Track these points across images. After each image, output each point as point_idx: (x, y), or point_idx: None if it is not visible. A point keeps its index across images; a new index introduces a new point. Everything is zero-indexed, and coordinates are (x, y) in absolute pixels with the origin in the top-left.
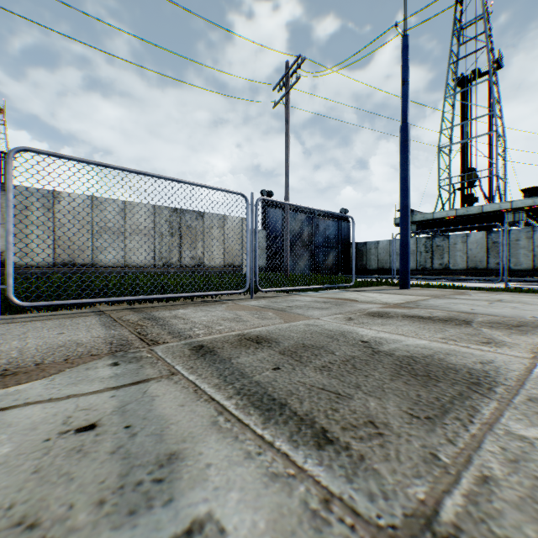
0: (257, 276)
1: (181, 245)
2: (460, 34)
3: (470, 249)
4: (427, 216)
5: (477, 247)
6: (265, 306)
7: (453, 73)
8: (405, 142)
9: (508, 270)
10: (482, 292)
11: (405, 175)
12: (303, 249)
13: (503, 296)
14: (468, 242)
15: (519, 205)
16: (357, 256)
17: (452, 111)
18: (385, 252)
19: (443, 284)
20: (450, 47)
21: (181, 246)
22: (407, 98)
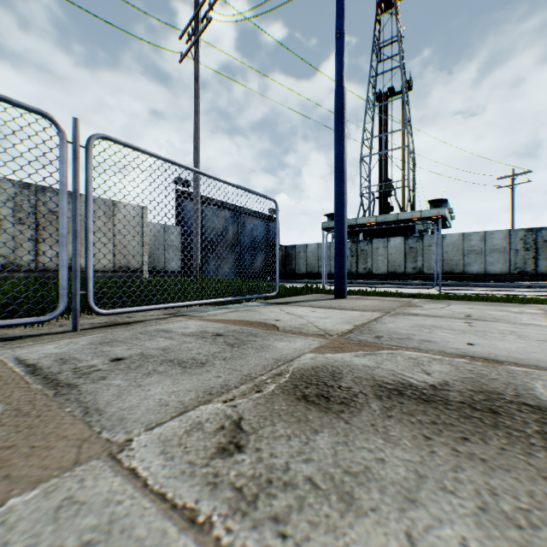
0: (90, 285)
1: (40, 239)
2: (379, 51)
3: (391, 254)
4: (352, 221)
5: (396, 252)
6: (52, 363)
7: (373, 88)
8: (341, 111)
9: (423, 274)
10: (427, 300)
11: (341, 153)
12: (228, 250)
13: (459, 307)
14: (389, 247)
15: (427, 215)
16: (286, 260)
17: (372, 124)
18: (314, 256)
19: (378, 290)
20: (371, 62)
21: (38, 240)
22: (343, 56)
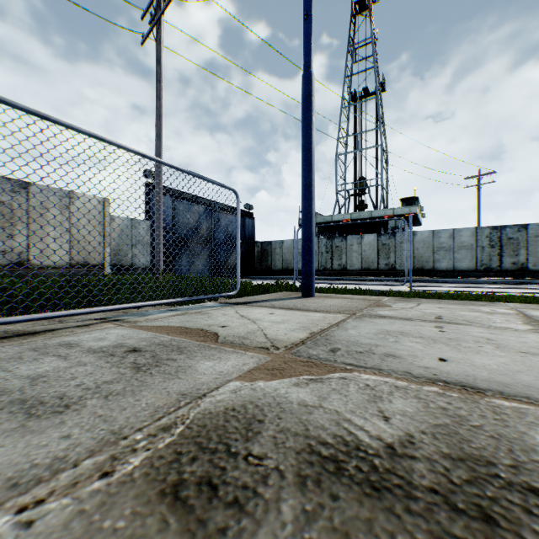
0: None
1: None
2: (354, 52)
3: (364, 250)
4: (327, 218)
5: (370, 249)
6: None
7: (348, 87)
8: (309, 97)
9: (395, 270)
10: (397, 299)
11: (309, 142)
12: (201, 246)
13: (430, 307)
14: (363, 244)
15: (400, 212)
16: (262, 256)
17: (348, 123)
18: (289, 252)
19: (349, 287)
20: (346, 62)
21: None
22: (311, 39)
